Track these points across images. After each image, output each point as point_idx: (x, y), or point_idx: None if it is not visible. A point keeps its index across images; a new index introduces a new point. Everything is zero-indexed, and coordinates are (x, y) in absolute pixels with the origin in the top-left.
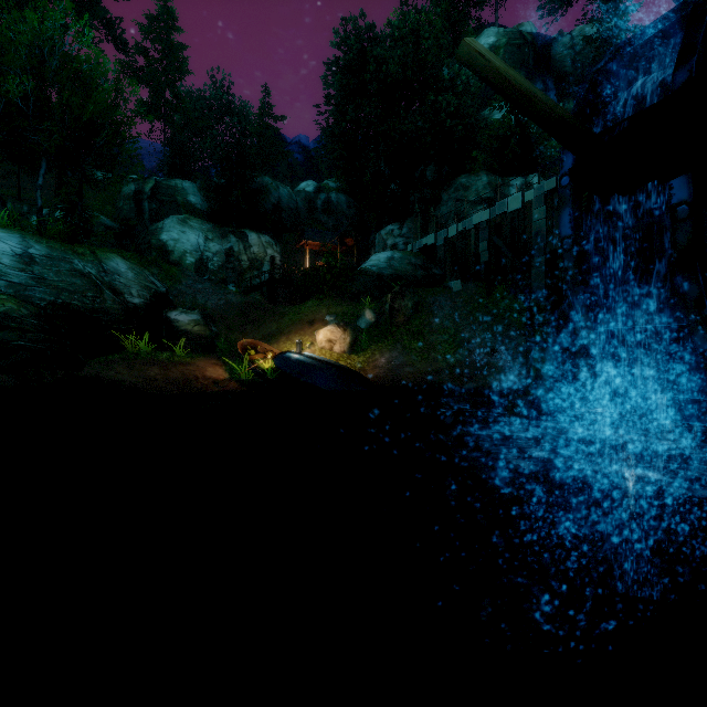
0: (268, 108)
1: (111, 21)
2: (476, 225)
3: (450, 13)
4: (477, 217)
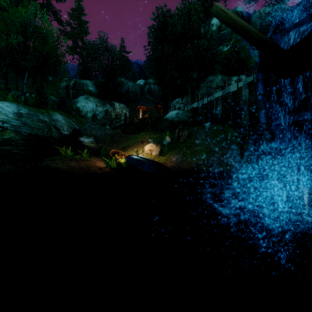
0: (123, 48)
1: (55, 12)
2: (216, 98)
3: (204, 4)
4: (217, 94)
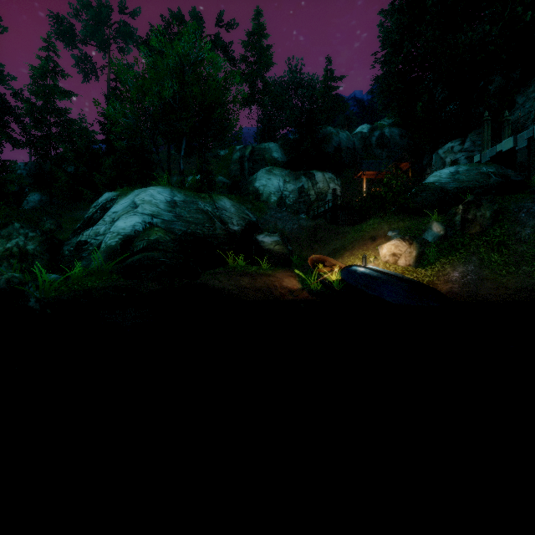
0: (330, 73)
1: (226, 47)
2: None
3: None
4: None
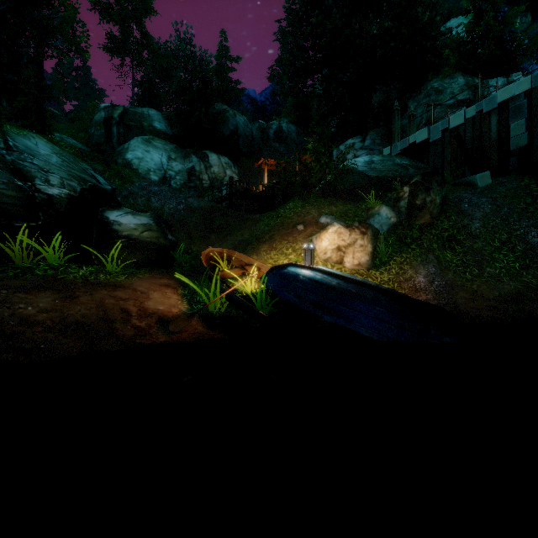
0: (226, 50)
1: None
2: (501, 104)
3: None
4: (506, 90)
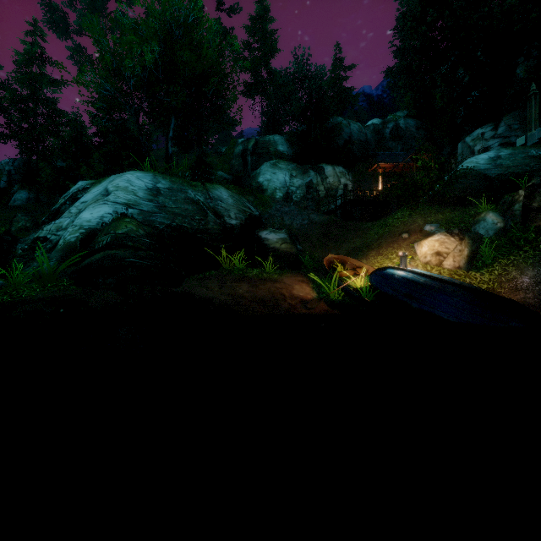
0: (340, 62)
1: (227, 33)
2: None
3: None
4: None
